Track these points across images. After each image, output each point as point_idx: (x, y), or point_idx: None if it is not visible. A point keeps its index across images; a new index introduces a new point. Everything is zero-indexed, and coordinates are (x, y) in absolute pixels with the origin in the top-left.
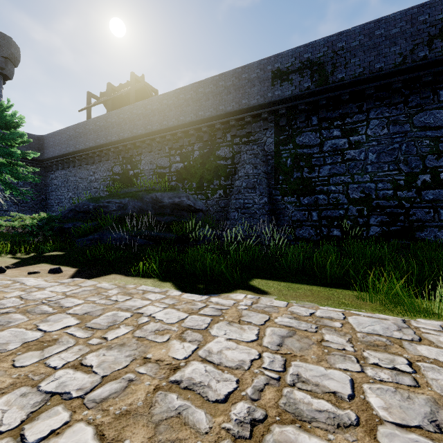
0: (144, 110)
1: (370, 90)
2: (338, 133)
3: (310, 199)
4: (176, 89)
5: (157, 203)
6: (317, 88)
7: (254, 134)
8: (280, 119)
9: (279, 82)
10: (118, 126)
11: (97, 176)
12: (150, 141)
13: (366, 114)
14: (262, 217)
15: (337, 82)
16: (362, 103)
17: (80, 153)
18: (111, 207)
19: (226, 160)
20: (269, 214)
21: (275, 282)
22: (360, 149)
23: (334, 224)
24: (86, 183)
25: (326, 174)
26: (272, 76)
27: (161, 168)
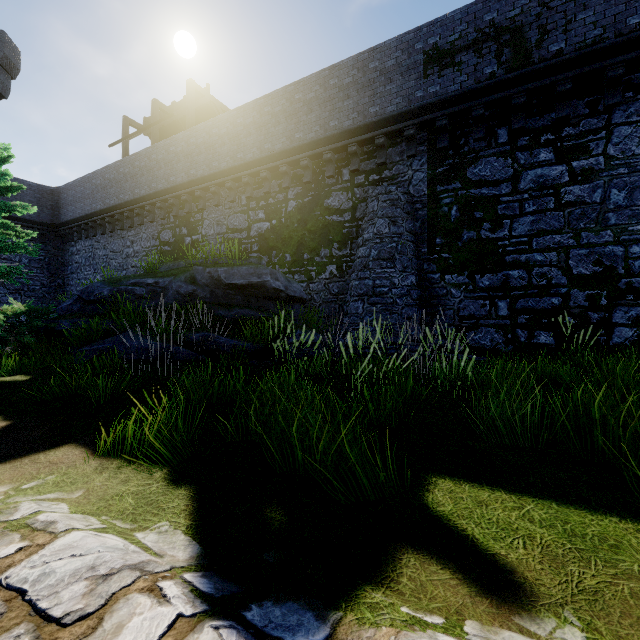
0: (207, 137)
1: (616, 69)
2: (548, 157)
3: (494, 278)
4: (258, 98)
5: (220, 286)
6: (509, 75)
7: (390, 167)
8: (438, 137)
9: (438, 70)
10: (167, 165)
11: (136, 248)
12: (217, 188)
13: (605, 117)
14: (407, 310)
15: (549, 59)
16: (597, 97)
17: (112, 212)
18: (137, 292)
19: (342, 213)
20: (419, 305)
21: (506, 500)
22: (593, 182)
23: (541, 323)
24: (121, 259)
25: (525, 232)
26: (424, 60)
27: (235, 231)
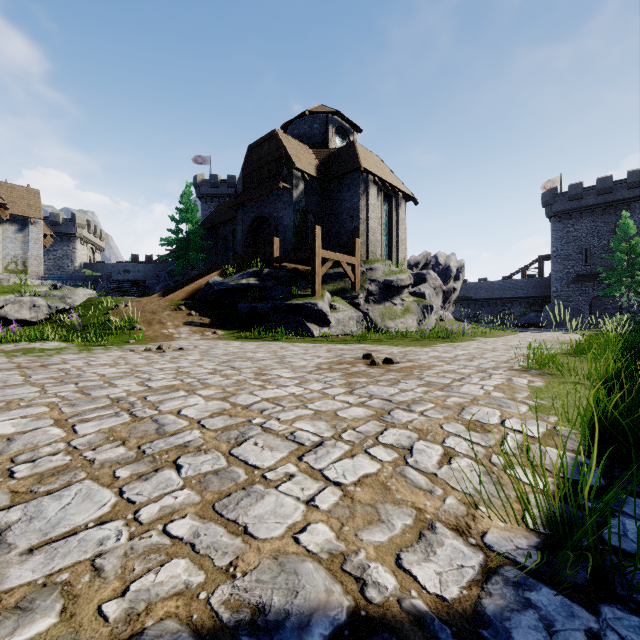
0: None
1: None
2: None
3: None
4: None
5: None
6: None
7: None
8: None
9: None
10: None
11: None
12: None
13: None
14: None
15: None
16: None
17: None
18: None
19: None
20: None
21: None
22: None
23: None
24: None
25: None
26: None
27: None
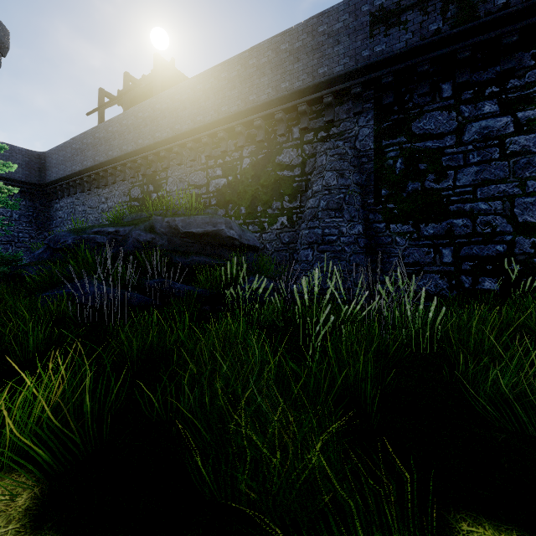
0: (170, 103)
1: None
2: (493, 108)
3: (438, 227)
4: (216, 65)
5: (178, 235)
6: (455, 30)
7: (338, 124)
8: (384, 94)
9: (384, 30)
10: (136, 130)
11: (110, 204)
12: (179, 148)
13: None
14: (355, 257)
15: (495, 12)
16: None
17: (89, 172)
18: (99, 240)
19: (292, 169)
20: (365, 252)
21: None
22: None
23: (485, 270)
24: (97, 214)
25: (469, 182)
26: (370, 21)
27: (195, 187)
